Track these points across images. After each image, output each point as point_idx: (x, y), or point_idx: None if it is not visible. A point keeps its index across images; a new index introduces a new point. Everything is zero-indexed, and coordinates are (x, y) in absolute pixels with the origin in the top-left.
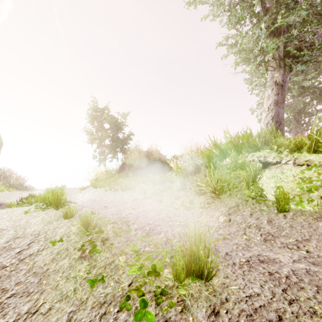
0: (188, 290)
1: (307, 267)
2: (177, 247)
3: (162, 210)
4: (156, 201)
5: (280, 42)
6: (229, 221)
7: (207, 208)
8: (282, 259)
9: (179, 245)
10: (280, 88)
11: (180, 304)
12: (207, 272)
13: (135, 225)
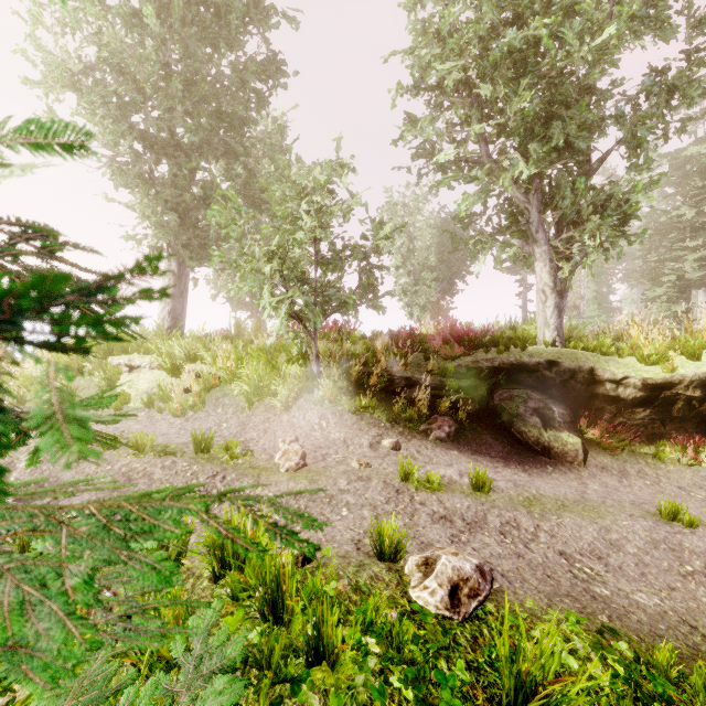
0: None
1: None
2: None
3: None
4: None
5: (168, 233)
6: None
7: None
8: None
9: None
10: (178, 280)
11: None
12: None
13: None
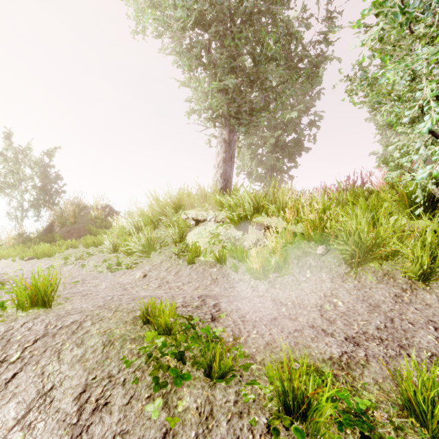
0: (28, 313)
1: (153, 294)
2: (18, 283)
3: (81, 275)
4: (79, 266)
5: (222, 101)
6: (143, 277)
7: (133, 268)
8: (143, 293)
9: (22, 281)
10: (228, 146)
11: (12, 320)
12: (48, 299)
13: (14, 284)
